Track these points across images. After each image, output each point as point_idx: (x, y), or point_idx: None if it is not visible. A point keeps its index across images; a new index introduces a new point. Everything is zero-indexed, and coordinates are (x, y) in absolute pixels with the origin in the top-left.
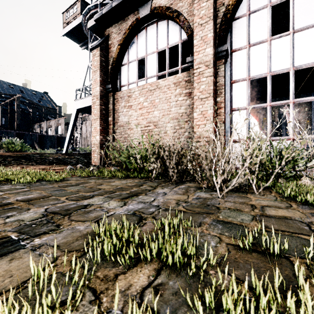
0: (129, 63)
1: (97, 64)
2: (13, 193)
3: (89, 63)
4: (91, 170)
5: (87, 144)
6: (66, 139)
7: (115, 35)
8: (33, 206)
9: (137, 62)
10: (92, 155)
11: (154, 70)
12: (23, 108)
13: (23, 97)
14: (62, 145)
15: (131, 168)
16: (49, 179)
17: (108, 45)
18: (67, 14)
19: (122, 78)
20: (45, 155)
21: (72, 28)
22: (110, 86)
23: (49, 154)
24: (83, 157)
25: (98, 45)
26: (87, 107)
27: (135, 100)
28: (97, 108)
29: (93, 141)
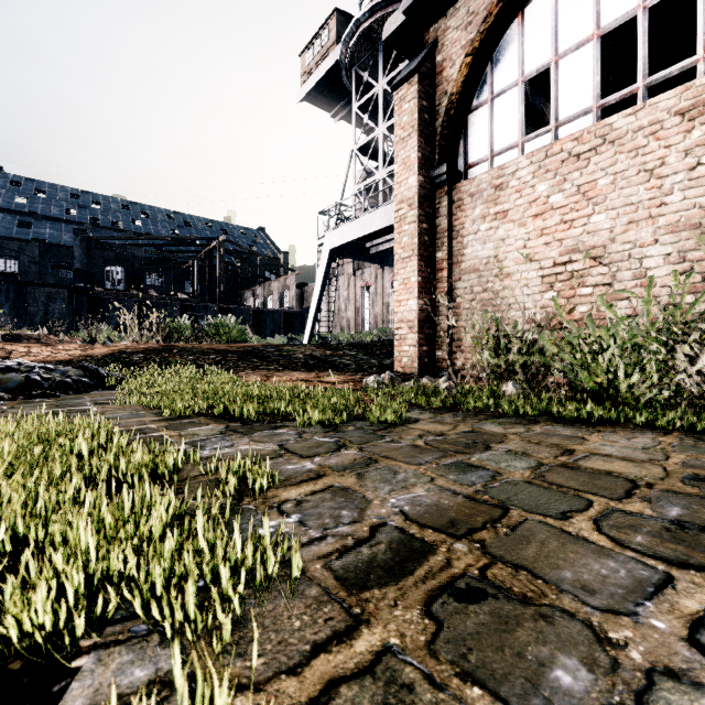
0: (494, 99)
1: (411, 118)
2: (343, 469)
3: (354, 145)
4: (443, 391)
5: (340, 326)
6: (310, 314)
7: (456, 33)
8: (570, 599)
9: (521, 88)
10: (396, 349)
11: (587, 94)
12: (228, 262)
13: (229, 241)
14: (292, 329)
15: (589, 388)
16: (358, 414)
17: (434, 68)
18: (310, 53)
19: (471, 145)
20: (287, 349)
21: (320, 78)
22: (443, 168)
23: (292, 346)
24: (362, 353)
25: (414, 71)
26: (348, 243)
27: (519, 195)
28: (411, 230)
29: (399, 314)
